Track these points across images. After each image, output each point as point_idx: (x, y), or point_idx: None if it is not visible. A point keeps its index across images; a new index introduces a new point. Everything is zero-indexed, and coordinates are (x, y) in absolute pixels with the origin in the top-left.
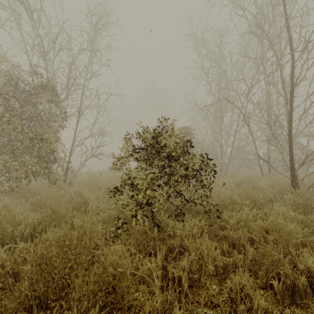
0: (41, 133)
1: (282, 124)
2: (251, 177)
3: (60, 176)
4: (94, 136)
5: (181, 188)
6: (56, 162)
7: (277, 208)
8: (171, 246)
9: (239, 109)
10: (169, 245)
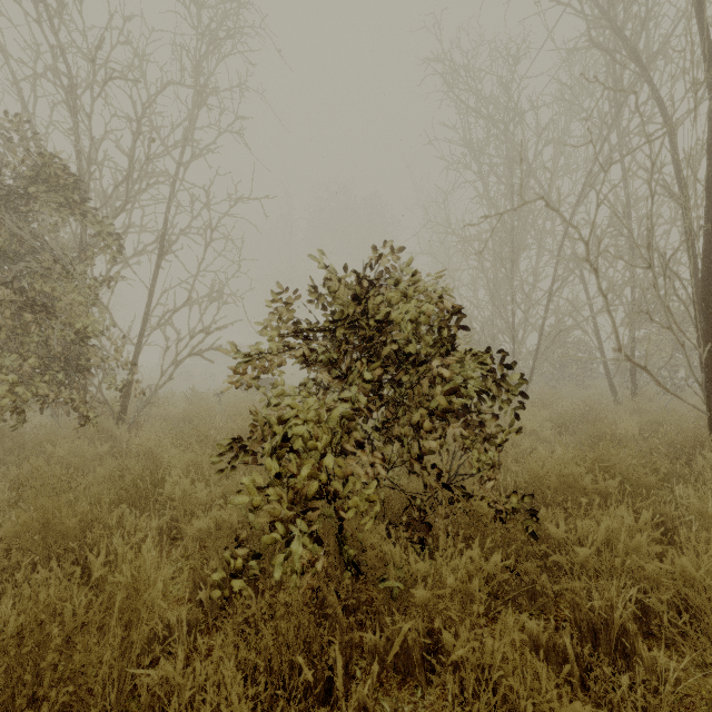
0: (54, 293)
1: (676, 272)
2: (592, 406)
3: (109, 405)
4: (199, 304)
5: (423, 445)
6: (96, 370)
7: (696, 501)
8: (398, 633)
9: (575, 228)
10: (390, 630)
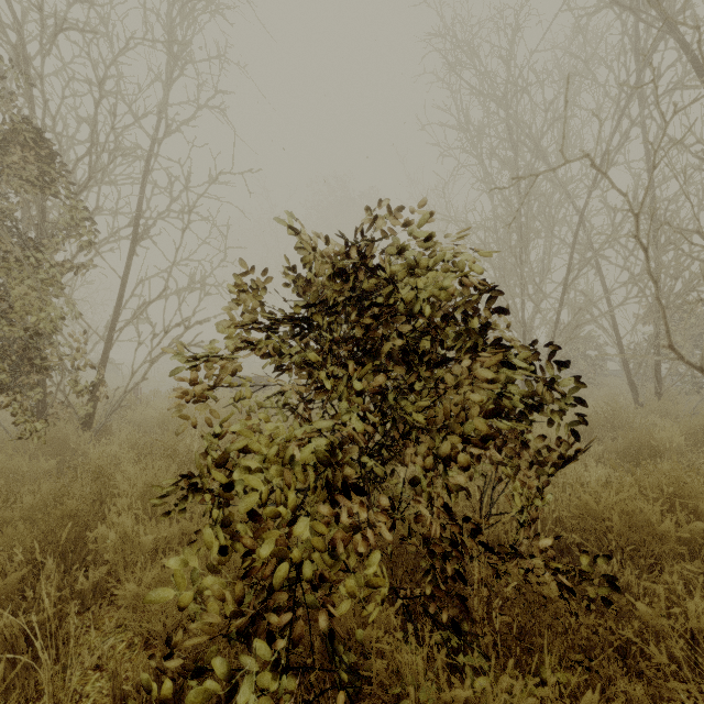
0: None
1: None
2: (617, 409)
3: (74, 409)
4: (178, 295)
5: (449, 482)
6: (54, 369)
7: None
8: None
9: (625, 196)
10: None
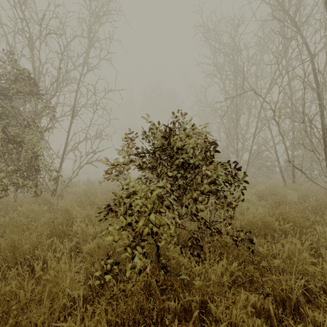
0: (22, 134)
1: (315, 124)
2: (274, 187)
3: (48, 187)
4: (91, 140)
5: (197, 208)
6: (42, 170)
7: None
8: (186, 302)
9: (268, 104)
10: (183, 300)
